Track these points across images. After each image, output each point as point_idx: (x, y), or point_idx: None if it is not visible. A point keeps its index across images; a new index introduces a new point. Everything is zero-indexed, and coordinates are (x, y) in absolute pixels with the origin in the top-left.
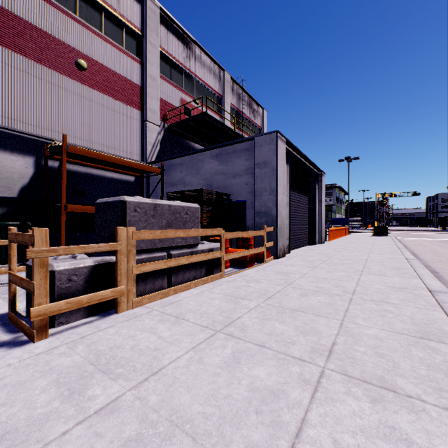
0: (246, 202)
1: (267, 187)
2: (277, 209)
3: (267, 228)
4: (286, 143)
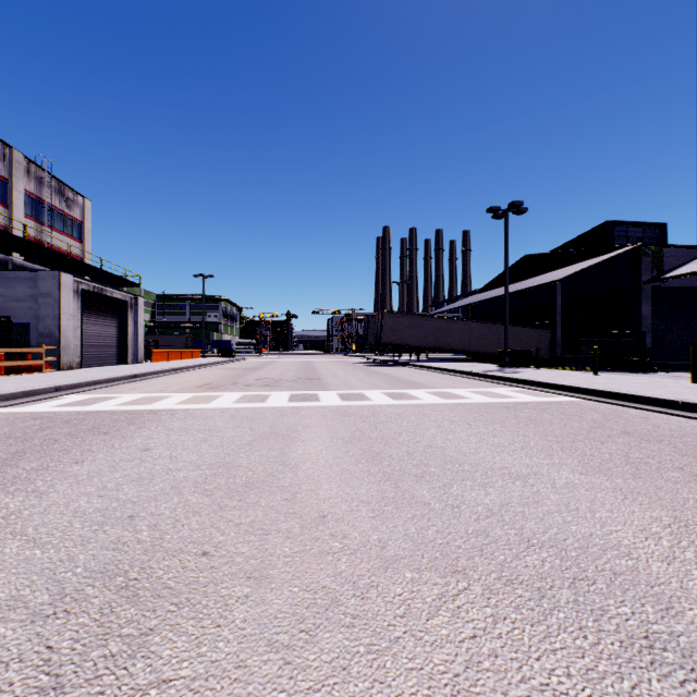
0: (30, 325)
1: (51, 314)
2: (61, 332)
3: (46, 347)
4: (76, 277)
